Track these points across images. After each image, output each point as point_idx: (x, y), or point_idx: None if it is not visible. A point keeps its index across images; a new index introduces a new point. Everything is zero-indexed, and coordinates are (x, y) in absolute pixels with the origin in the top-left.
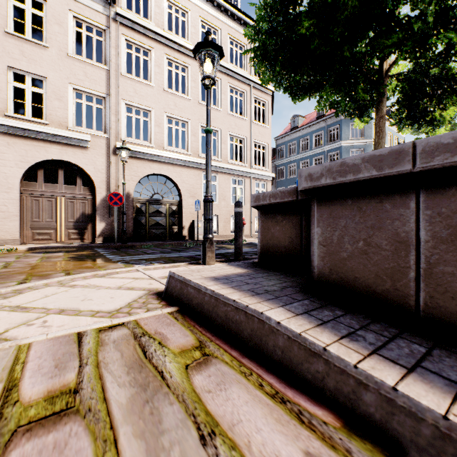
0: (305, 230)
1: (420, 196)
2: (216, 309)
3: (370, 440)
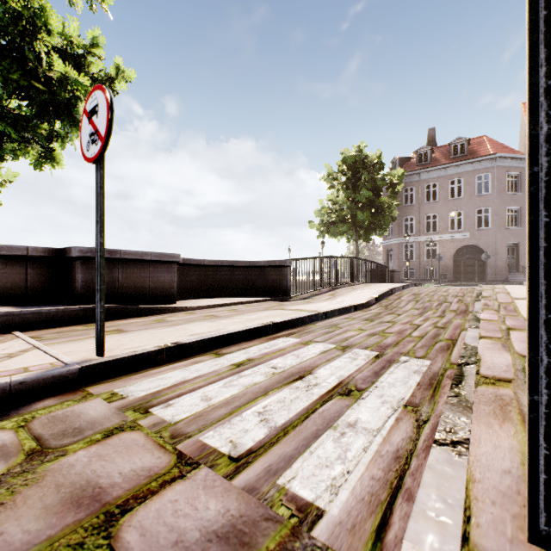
0: (31, 275)
1: (120, 265)
2: (67, 316)
3: (141, 317)
